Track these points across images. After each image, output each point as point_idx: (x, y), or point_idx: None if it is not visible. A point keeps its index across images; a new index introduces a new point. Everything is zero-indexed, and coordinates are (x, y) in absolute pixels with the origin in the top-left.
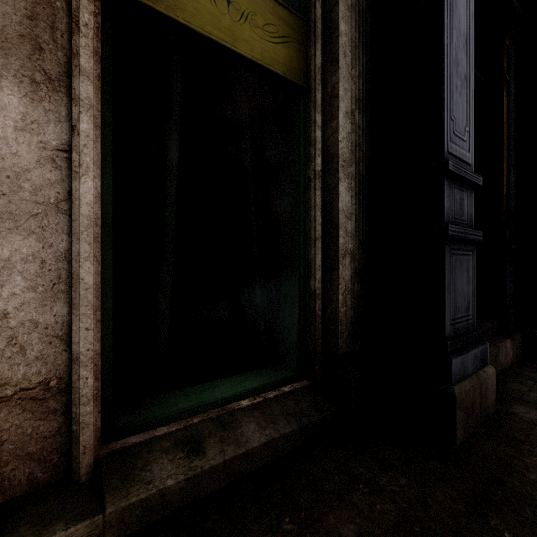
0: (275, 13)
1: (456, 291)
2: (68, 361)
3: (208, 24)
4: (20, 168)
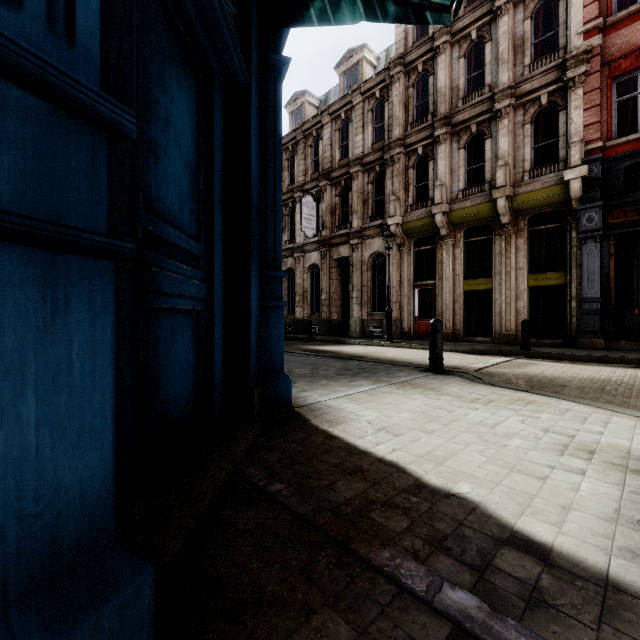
0: (557, 274)
1: (586, 323)
2: None
3: (542, 284)
4: (519, 309)
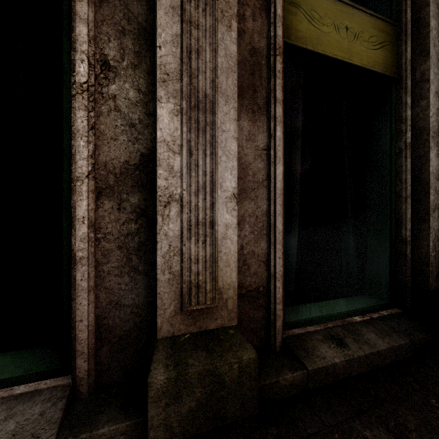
0: (376, 27)
1: None
2: (267, 276)
3: (335, 49)
4: (247, 162)
